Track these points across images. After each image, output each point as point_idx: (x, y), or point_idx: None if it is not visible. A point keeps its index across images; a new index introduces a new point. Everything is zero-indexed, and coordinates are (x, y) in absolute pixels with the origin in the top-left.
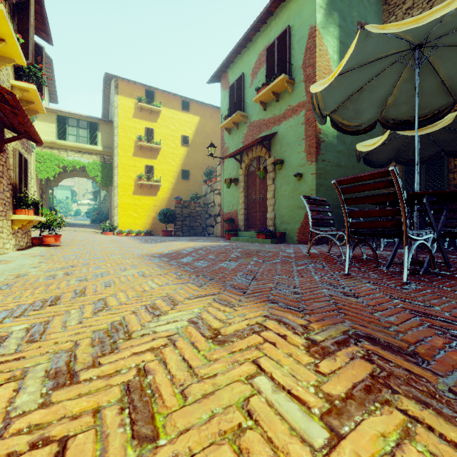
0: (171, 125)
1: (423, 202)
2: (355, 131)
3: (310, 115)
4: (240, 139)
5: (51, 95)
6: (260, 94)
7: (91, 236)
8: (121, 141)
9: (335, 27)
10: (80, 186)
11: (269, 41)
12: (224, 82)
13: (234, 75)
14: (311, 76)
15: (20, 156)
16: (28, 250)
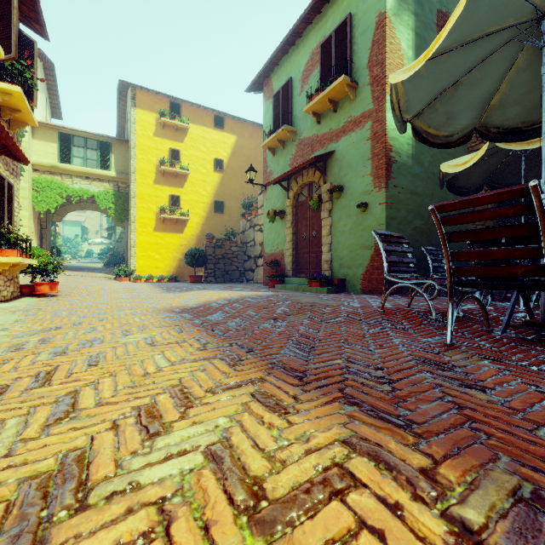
0: (202, 145)
1: None
2: (444, 143)
3: (378, 127)
4: (288, 161)
5: (54, 108)
6: (313, 102)
7: (101, 283)
8: (139, 165)
9: (409, 15)
10: (92, 222)
11: (324, 35)
12: (267, 90)
13: (279, 81)
14: (380, 77)
15: (1, 179)
16: (12, 302)
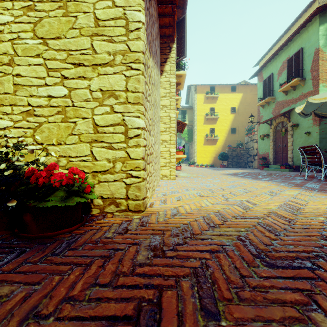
0: (224, 102)
1: None
2: None
3: None
4: (270, 111)
5: None
6: (282, 88)
7: (186, 167)
8: (197, 118)
9: None
10: None
11: (289, 55)
12: (260, 77)
13: (266, 73)
14: (316, 77)
15: None
16: None
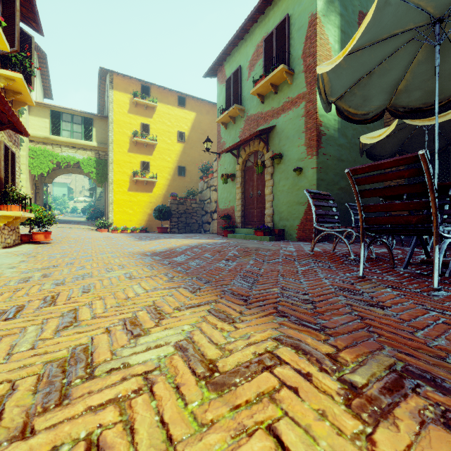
0: (167, 121)
1: (448, 194)
2: (362, 119)
3: (310, 107)
4: (237, 134)
5: (46, 90)
6: (258, 86)
7: (85, 233)
8: (115, 137)
9: (336, 15)
10: (77, 183)
11: (267, 31)
12: (221, 76)
13: (231, 68)
14: (312, 66)
15: (6, 148)
16: (15, 248)
